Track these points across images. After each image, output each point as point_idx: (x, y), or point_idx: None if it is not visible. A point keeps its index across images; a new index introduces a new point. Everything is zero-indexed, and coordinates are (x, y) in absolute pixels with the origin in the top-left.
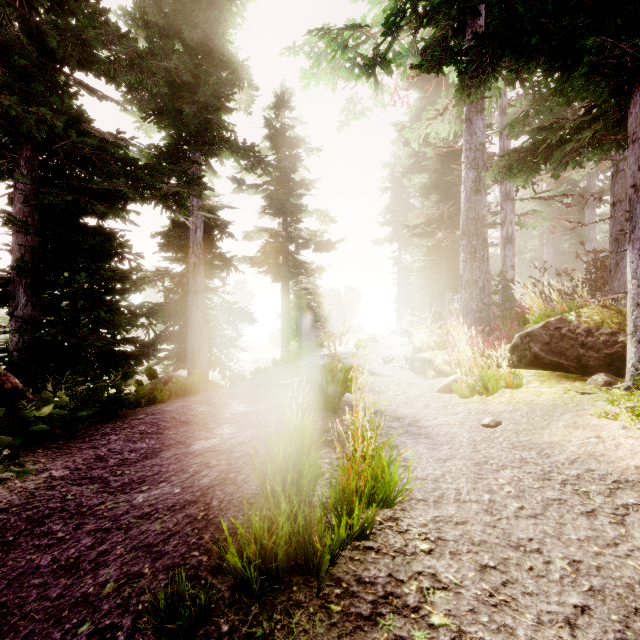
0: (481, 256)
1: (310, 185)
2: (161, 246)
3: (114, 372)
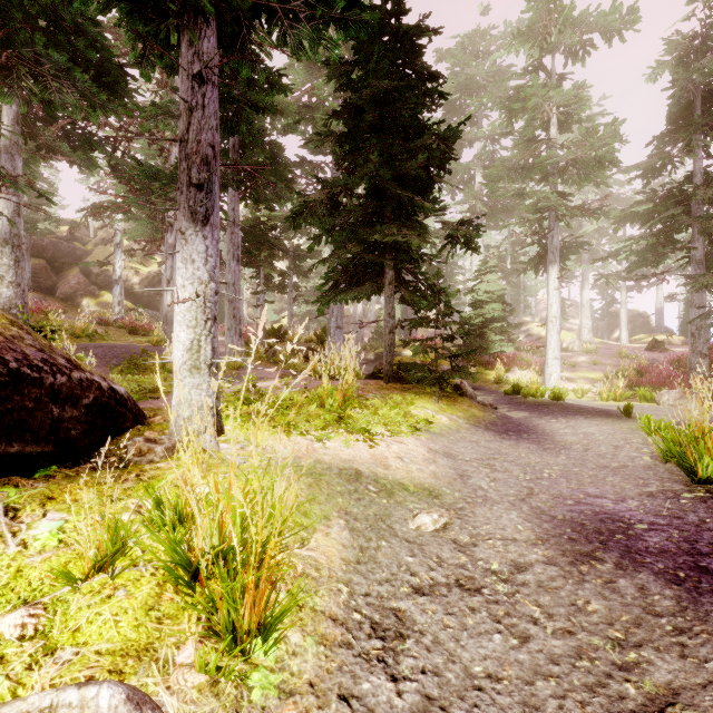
0: None
1: None
2: None
3: None
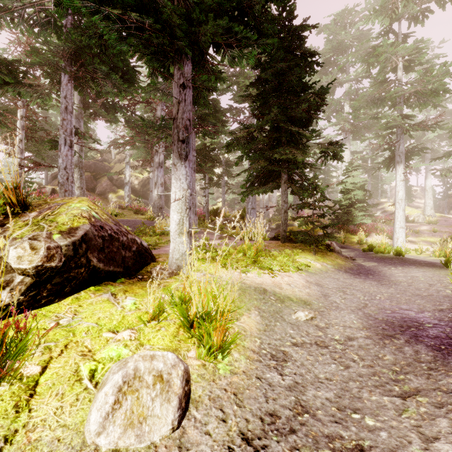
0: None
1: None
2: None
3: None
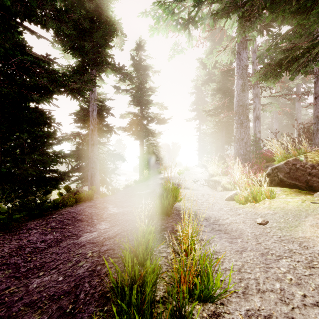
0: (245, 125)
1: (154, 90)
2: (75, 120)
3: (42, 189)
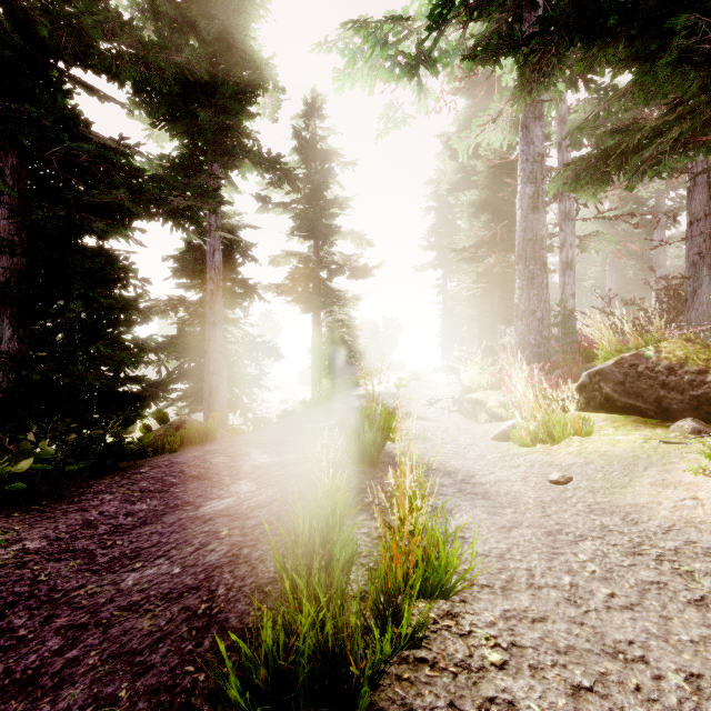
0: (540, 283)
1: (344, 203)
2: (174, 271)
3: (114, 417)
